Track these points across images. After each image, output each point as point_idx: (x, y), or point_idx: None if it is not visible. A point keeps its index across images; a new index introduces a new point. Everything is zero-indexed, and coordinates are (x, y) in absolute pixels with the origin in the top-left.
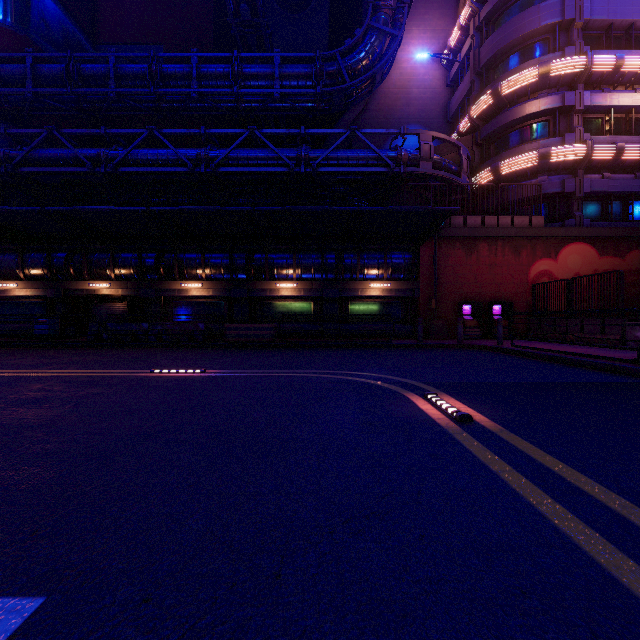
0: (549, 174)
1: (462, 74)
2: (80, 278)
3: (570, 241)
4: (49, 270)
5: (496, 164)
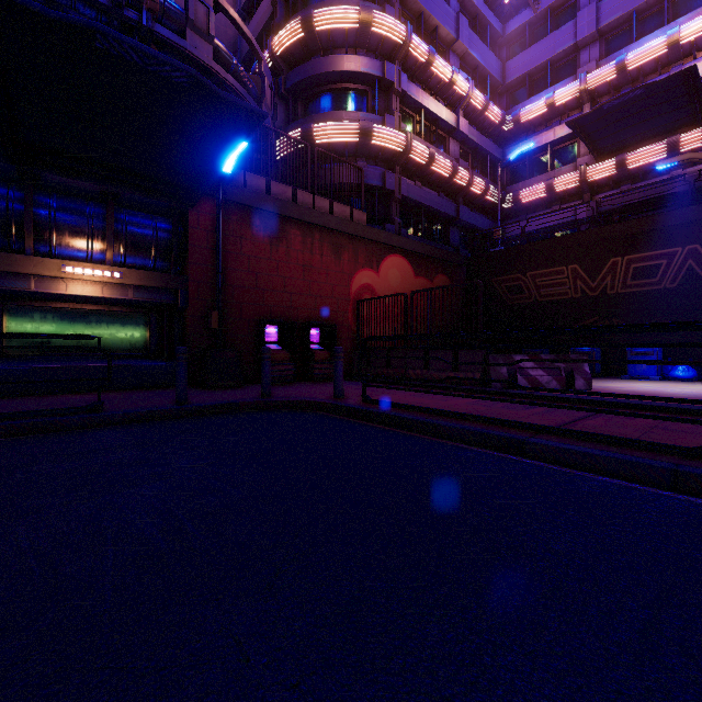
0: (368, 162)
1: (259, 1)
2: None
3: (391, 251)
4: None
5: (308, 125)
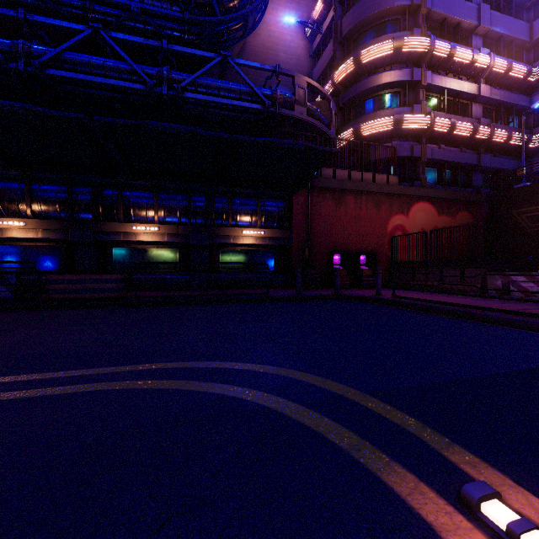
0: (400, 140)
1: (324, 46)
2: None
3: (418, 200)
4: None
5: (358, 125)
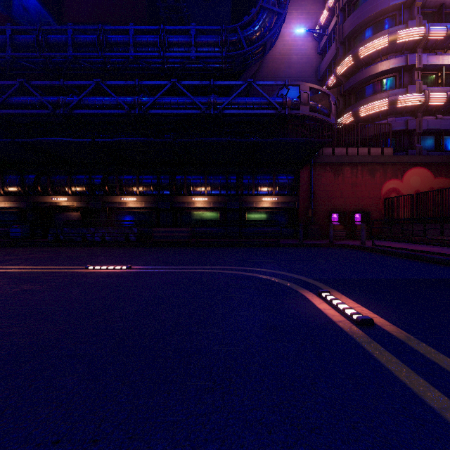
0: (396, 116)
1: (329, 44)
2: (46, 194)
3: (412, 166)
4: (22, 188)
5: (356, 109)
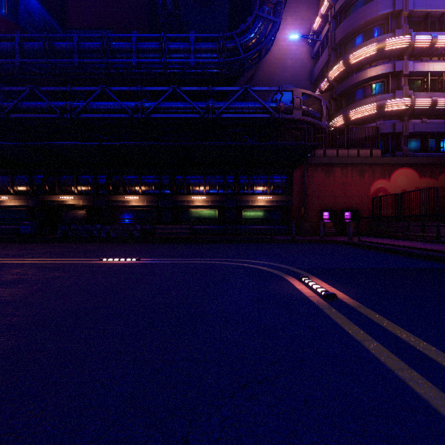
0: (384, 119)
1: (322, 49)
2: (53, 193)
3: (399, 167)
4: (31, 187)
5: (346, 112)
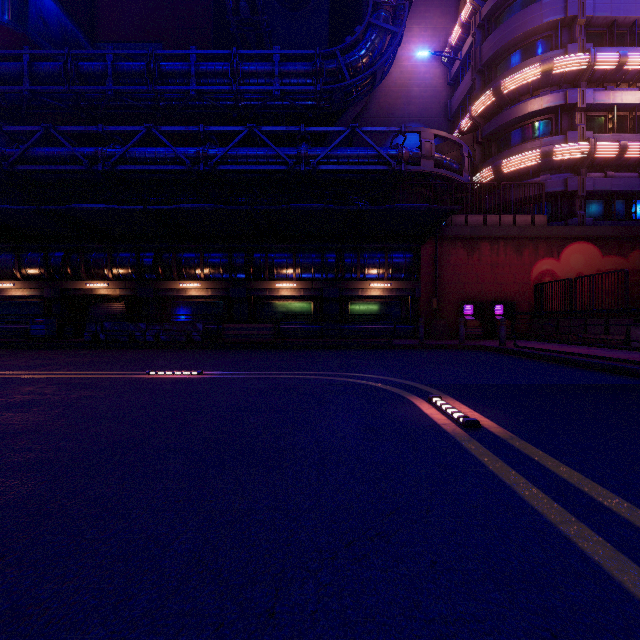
0: (551, 173)
1: (463, 72)
2: (77, 278)
3: (573, 240)
4: (46, 270)
5: (498, 163)
